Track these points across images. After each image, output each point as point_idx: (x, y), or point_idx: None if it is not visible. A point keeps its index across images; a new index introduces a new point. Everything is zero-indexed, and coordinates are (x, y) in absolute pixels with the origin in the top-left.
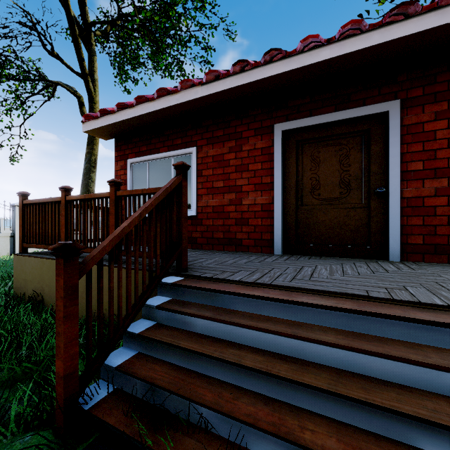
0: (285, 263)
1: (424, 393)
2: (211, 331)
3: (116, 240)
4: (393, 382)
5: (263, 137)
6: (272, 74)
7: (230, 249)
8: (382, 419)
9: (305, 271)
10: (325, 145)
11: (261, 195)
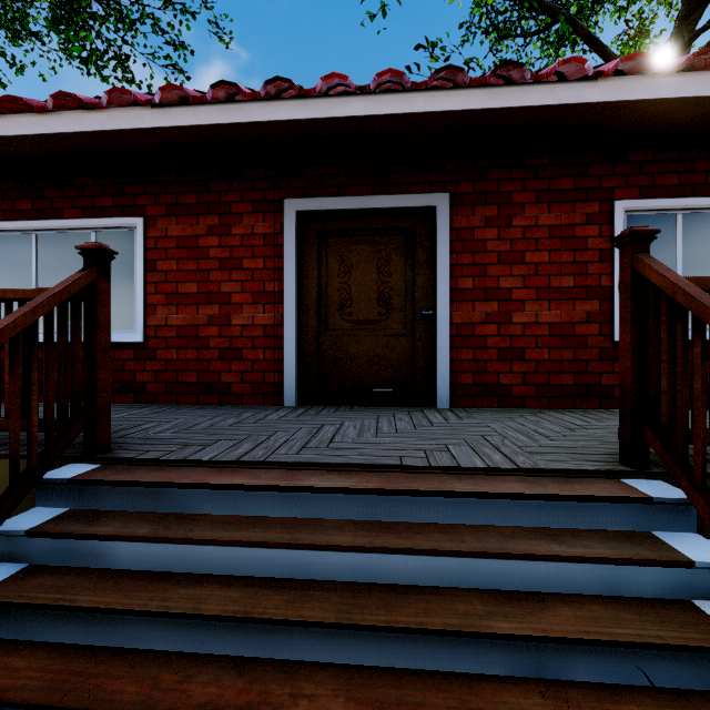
0: (298, 421)
1: (458, 592)
2: (150, 561)
3: None
4: (424, 586)
5: (266, 217)
6: (279, 119)
7: (211, 402)
8: (406, 645)
9: (325, 432)
10: (358, 242)
11: (264, 311)
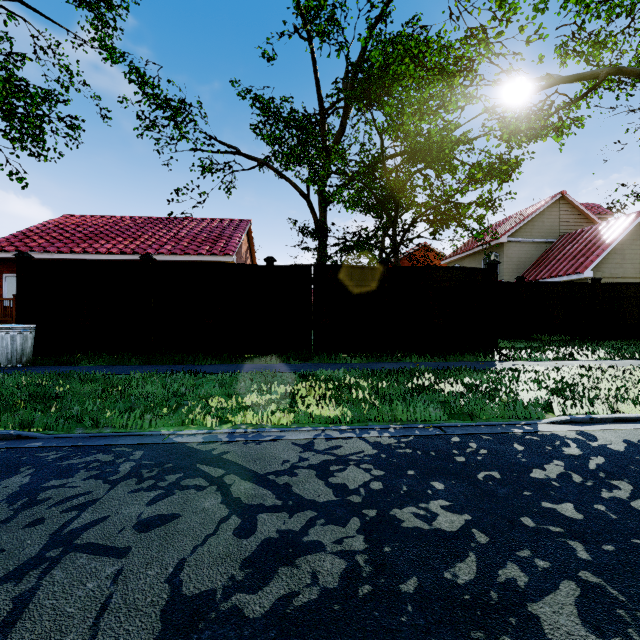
0: None
1: None
2: None
3: None
4: None
5: None
6: (86, 258)
7: None
8: None
9: None
10: None
11: None
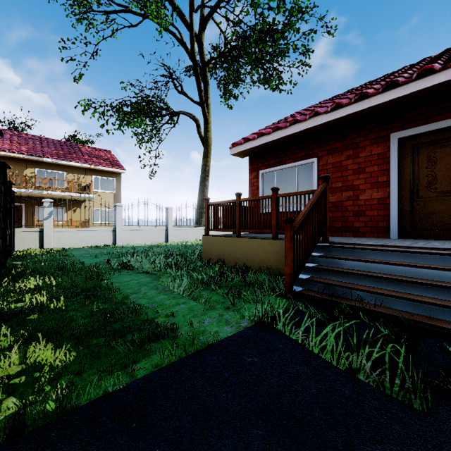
0: (402, 241)
1: None
2: (355, 267)
3: (302, 218)
4: None
5: (379, 145)
6: (389, 99)
7: (348, 235)
8: None
9: (420, 243)
10: (441, 147)
11: (377, 192)
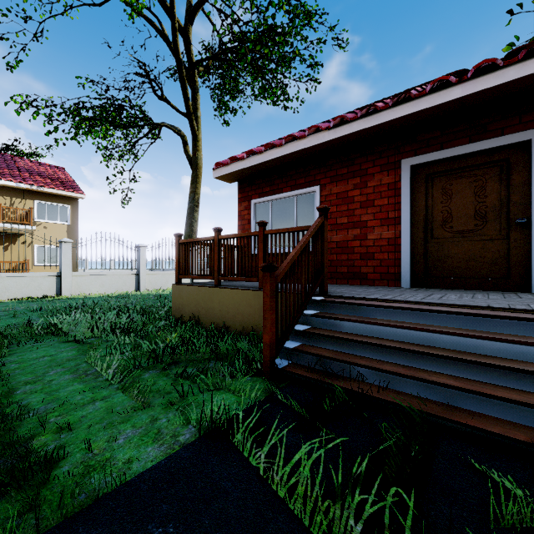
0: (414, 292)
1: (522, 362)
2: (357, 330)
3: (290, 263)
4: (500, 357)
5: (389, 173)
6: (400, 116)
7: (355, 283)
8: (487, 372)
9: (434, 296)
10: (457, 178)
11: (388, 230)
